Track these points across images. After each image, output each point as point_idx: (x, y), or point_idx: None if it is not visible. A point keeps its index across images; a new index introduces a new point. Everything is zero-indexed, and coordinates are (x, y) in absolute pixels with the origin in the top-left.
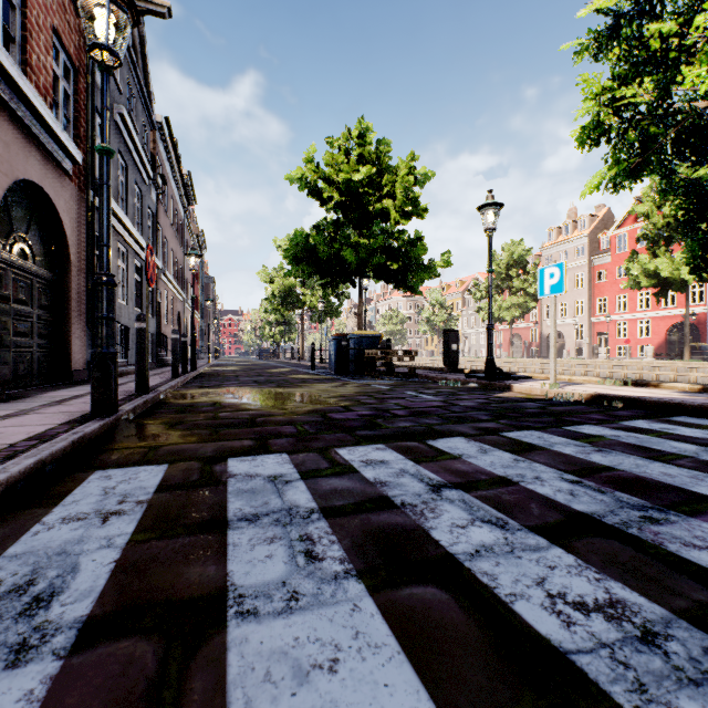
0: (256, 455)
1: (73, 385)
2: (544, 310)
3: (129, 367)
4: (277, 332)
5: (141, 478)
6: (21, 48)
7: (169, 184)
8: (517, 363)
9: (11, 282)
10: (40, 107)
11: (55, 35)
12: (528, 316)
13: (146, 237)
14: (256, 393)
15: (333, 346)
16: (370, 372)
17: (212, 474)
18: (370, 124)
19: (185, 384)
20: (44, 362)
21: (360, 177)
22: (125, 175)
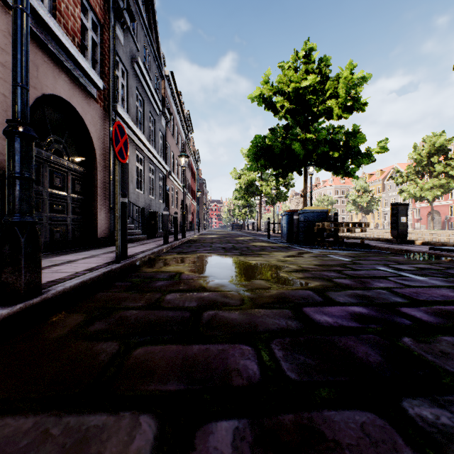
0: None
1: (90, 249)
2: None
3: (140, 235)
4: (243, 212)
5: None
6: None
7: (175, 117)
8: (438, 234)
9: (47, 173)
10: (61, 37)
11: None
12: (446, 196)
13: (158, 150)
14: (219, 261)
15: (285, 220)
16: (320, 242)
17: None
18: (314, 44)
19: (170, 249)
20: (78, 231)
21: (307, 83)
22: (142, 107)
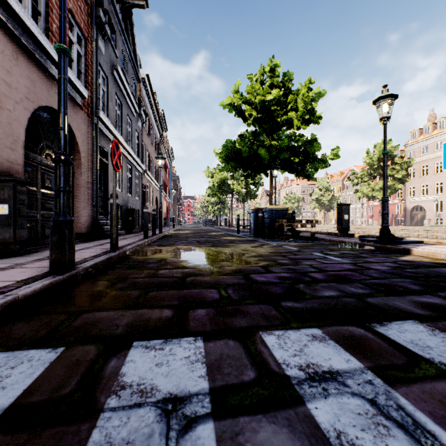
0: (167, 337)
1: (79, 243)
2: (408, 190)
3: (120, 231)
4: (216, 209)
5: (8, 379)
6: (45, 19)
7: (150, 117)
8: None
9: (40, 175)
10: (55, 56)
11: (71, 15)
12: (394, 195)
13: (134, 149)
14: (195, 251)
15: (252, 217)
16: (280, 235)
17: (97, 379)
18: (278, 61)
19: (151, 243)
20: None
21: (271, 97)
22: (120, 110)
